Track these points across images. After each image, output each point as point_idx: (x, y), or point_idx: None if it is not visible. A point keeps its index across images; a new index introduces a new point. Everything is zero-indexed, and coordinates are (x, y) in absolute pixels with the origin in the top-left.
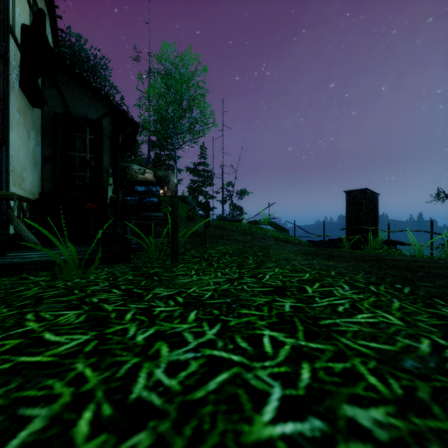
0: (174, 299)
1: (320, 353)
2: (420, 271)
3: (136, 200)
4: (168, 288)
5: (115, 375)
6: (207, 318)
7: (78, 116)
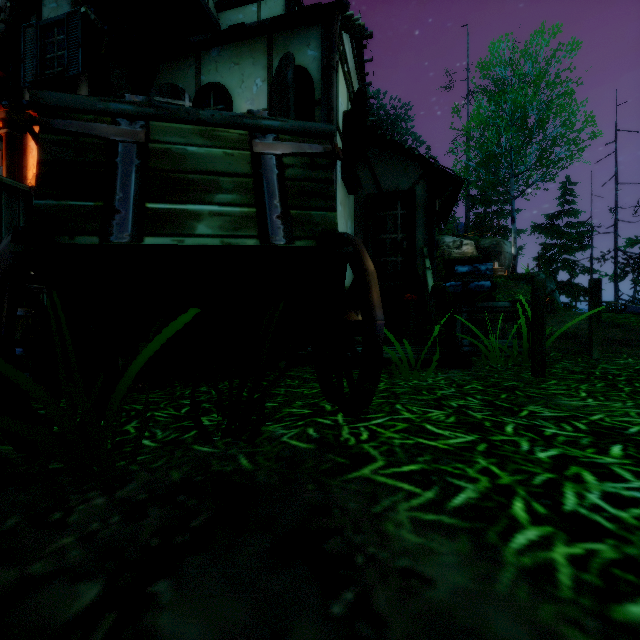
0: (569, 423)
1: None
2: None
3: (458, 286)
4: (548, 407)
5: (529, 481)
6: None
7: (389, 191)
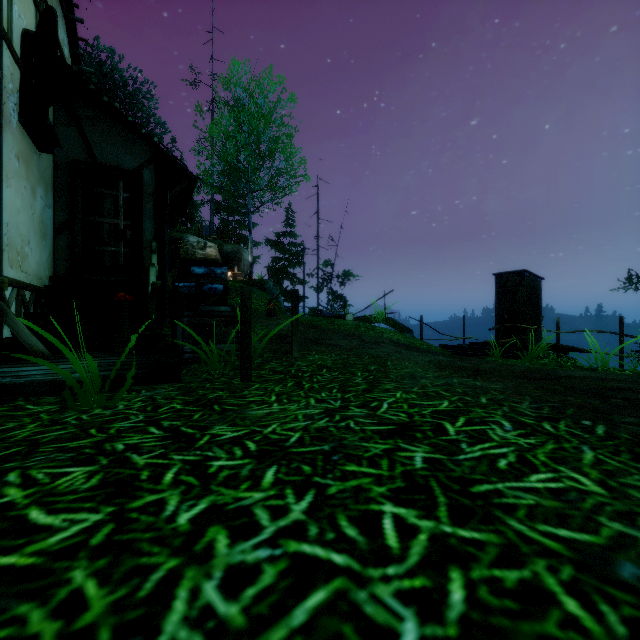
0: (242, 445)
1: (477, 549)
2: (615, 398)
3: (192, 287)
4: (234, 425)
5: (135, 594)
6: (293, 480)
7: (107, 165)
